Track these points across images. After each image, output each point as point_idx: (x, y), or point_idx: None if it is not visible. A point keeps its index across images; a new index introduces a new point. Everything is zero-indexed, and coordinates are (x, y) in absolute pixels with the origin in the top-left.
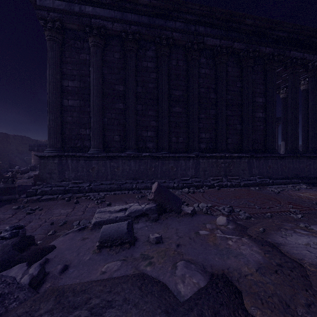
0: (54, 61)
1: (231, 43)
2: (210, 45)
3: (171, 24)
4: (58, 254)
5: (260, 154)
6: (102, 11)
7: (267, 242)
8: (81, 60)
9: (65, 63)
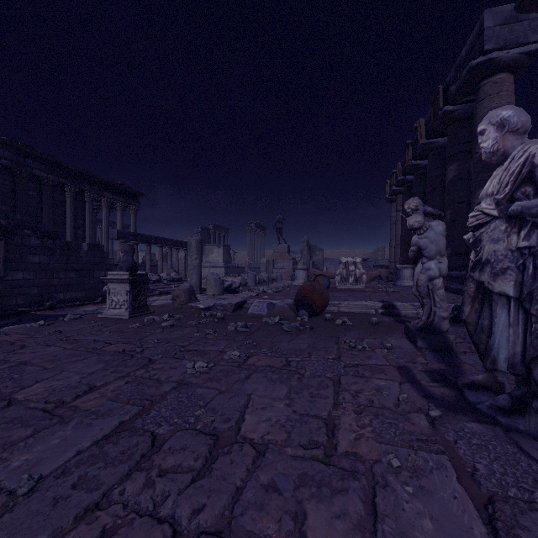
0: None
1: (57, 178)
2: (38, 175)
3: None
4: None
5: None
6: None
7: None
8: None
9: None
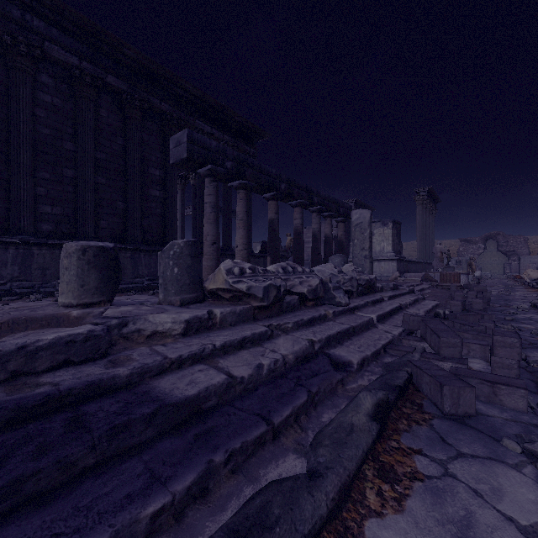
0: None
1: (101, 73)
2: (60, 60)
3: None
4: None
5: (151, 246)
6: None
7: None
8: None
9: None
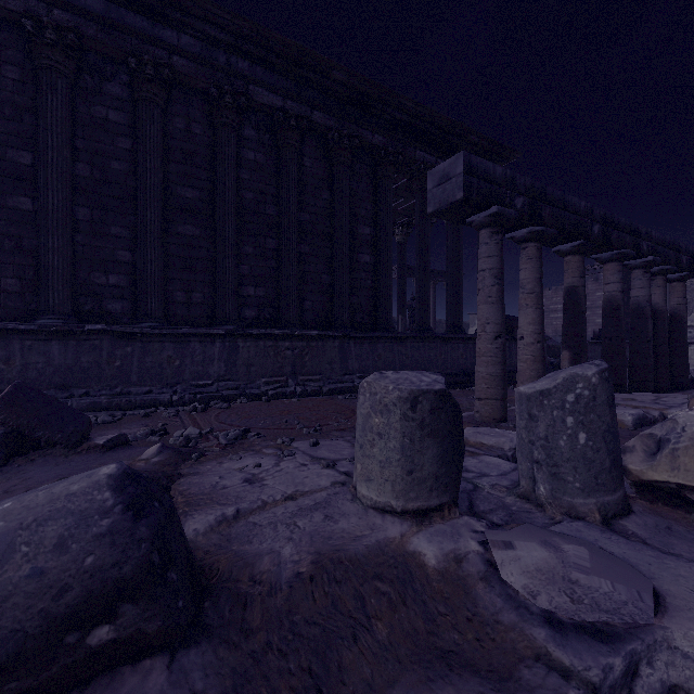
0: None
1: (307, 111)
2: (263, 105)
3: (168, 35)
4: None
5: (363, 332)
6: None
7: (166, 474)
8: None
9: None
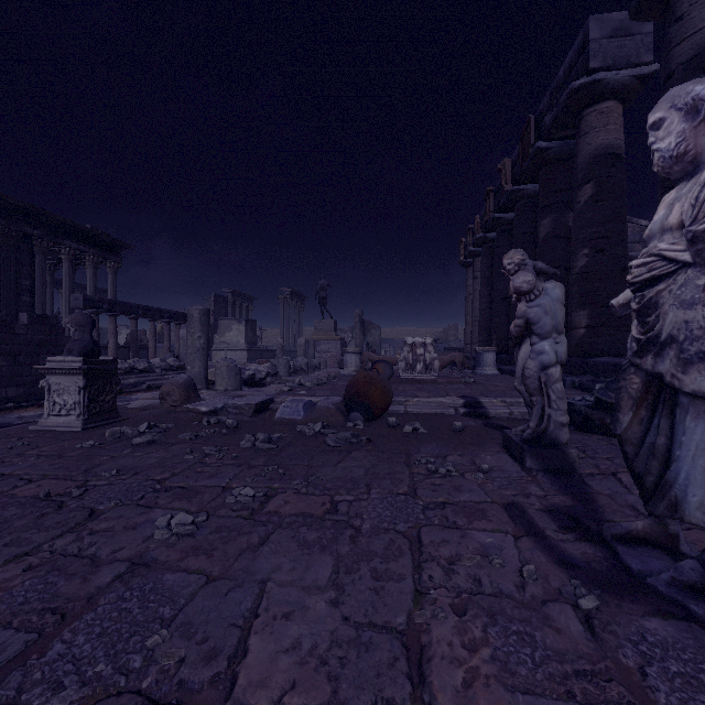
0: None
1: None
2: None
3: None
4: None
5: None
6: None
7: None
8: None
9: None
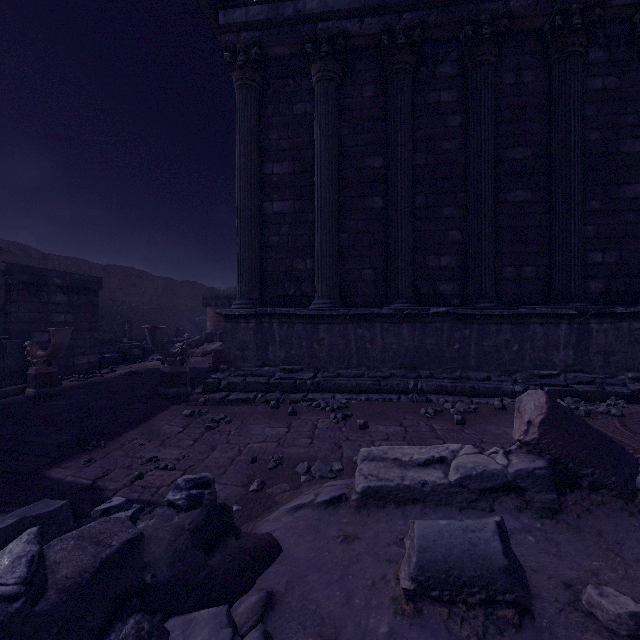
0: (249, 127)
1: None
2: (622, 7)
3: None
4: (294, 582)
5: None
6: (338, 1)
7: None
8: (296, 116)
9: (266, 129)
